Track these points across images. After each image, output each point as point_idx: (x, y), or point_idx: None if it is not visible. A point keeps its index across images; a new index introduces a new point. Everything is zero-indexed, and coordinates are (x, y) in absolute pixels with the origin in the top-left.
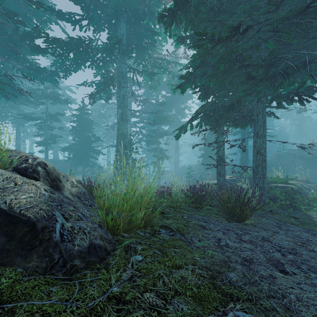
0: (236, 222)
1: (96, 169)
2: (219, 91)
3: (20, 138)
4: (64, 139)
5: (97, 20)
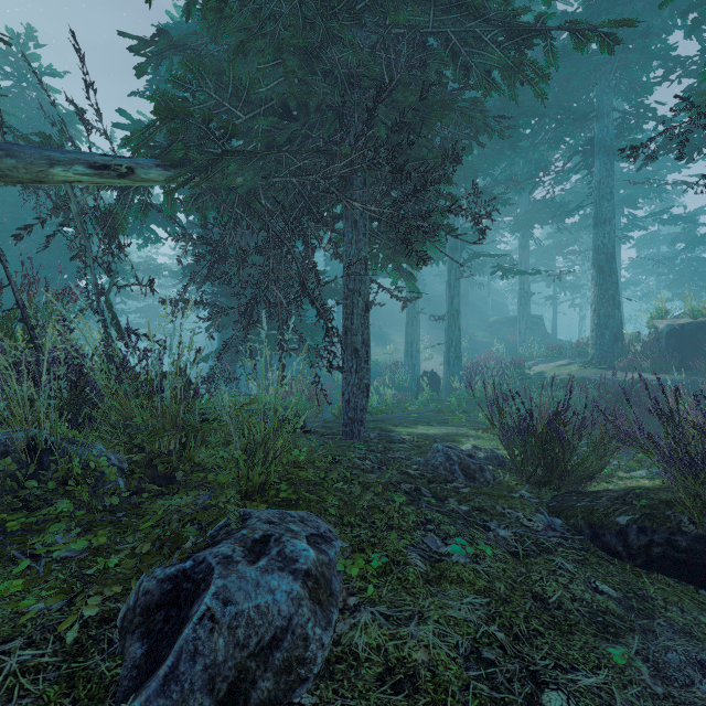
0: None
1: None
2: None
3: None
4: None
5: None
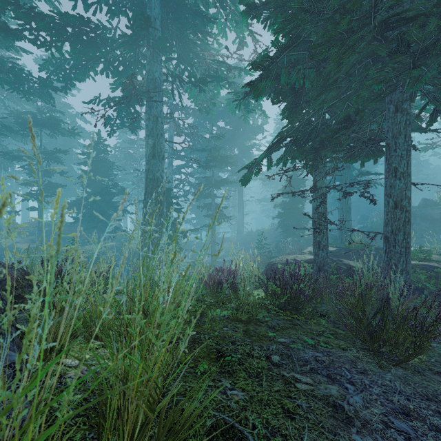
0: (394, 365)
1: (121, 235)
2: (325, 90)
3: (0, 189)
4: (74, 192)
5: None
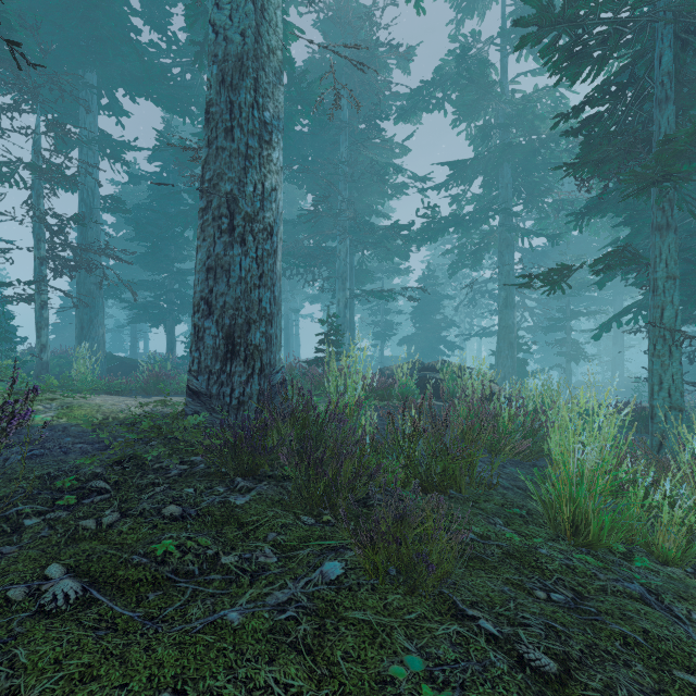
0: (647, 433)
1: None
2: None
3: None
4: None
5: (470, 176)
